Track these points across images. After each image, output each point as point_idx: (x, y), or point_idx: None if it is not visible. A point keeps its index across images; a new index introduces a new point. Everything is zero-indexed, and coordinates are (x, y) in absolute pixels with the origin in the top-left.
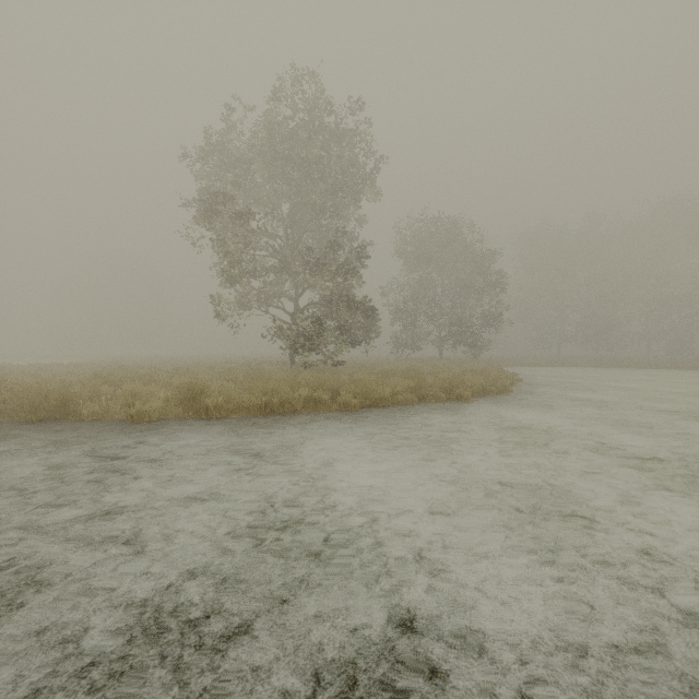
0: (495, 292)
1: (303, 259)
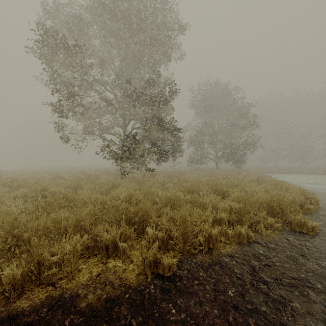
0: (252, 128)
1: (124, 91)
